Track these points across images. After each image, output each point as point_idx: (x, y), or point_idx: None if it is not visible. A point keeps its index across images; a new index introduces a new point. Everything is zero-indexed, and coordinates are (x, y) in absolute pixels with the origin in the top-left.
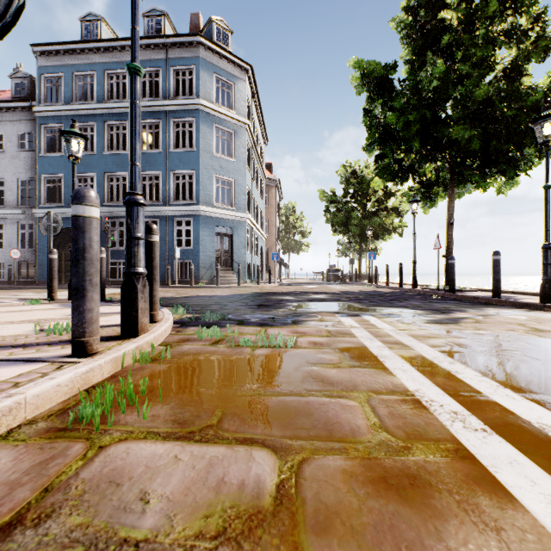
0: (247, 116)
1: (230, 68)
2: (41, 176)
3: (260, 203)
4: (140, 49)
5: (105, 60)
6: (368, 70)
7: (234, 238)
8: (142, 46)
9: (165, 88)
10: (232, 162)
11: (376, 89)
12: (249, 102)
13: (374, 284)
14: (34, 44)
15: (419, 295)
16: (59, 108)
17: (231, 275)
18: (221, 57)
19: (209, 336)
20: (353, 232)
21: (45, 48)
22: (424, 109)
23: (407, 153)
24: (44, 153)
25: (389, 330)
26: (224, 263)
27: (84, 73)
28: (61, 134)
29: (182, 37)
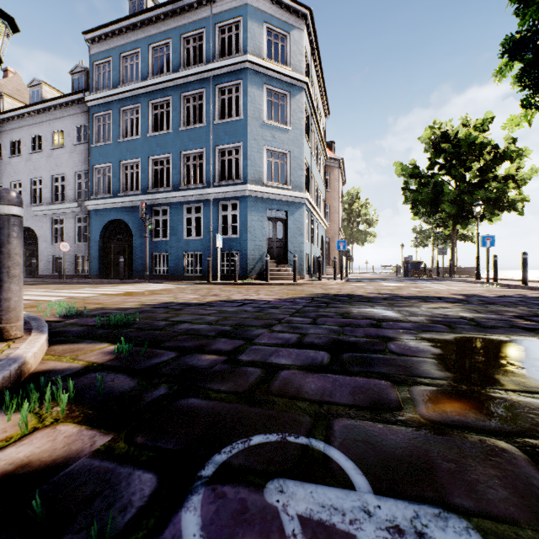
0: (305, 77)
1: (284, 15)
2: (93, 167)
3: (320, 185)
4: (183, 12)
5: (149, 33)
6: None
7: (289, 224)
8: (185, 8)
9: (209, 50)
10: (287, 130)
11: None
12: (307, 58)
13: (493, 282)
14: (85, 31)
15: None
16: (107, 94)
17: (285, 268)
18: (273, 2)
19: None
20: (445, 212)
21: (95, 34)
22: None
23: None
24: (95, 144)
25: None
26: (277, 254)
27: (130, 53)
28: None
29: None
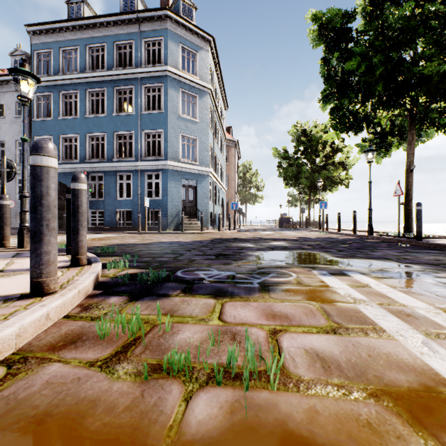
0: (210, 83)
1: (194, 39)
2: (34, 137)
3: (221, 160)
4: (116, 25)
5: (87, 36)
6: (327, 19)
7: (198, 190)
8: (118, 22)
9: (138, 58)
10: (196, 122)
11: (333, 40)
12: (211, 70)
13: (325, 231)
14: (27, 24)
15: (382, 243)
16: (49, 79)
17: (195, 222)
18: (187, 29)
19: (116, 331)
20: (303, 184)
21: (37, 28)
22: (388, 51)
23: (366, 101)
24: (36, 118)
25: (426, 310)
26: (189, 211)
27: (69, 48)
28: (10, 74)
29: (152, 12)
